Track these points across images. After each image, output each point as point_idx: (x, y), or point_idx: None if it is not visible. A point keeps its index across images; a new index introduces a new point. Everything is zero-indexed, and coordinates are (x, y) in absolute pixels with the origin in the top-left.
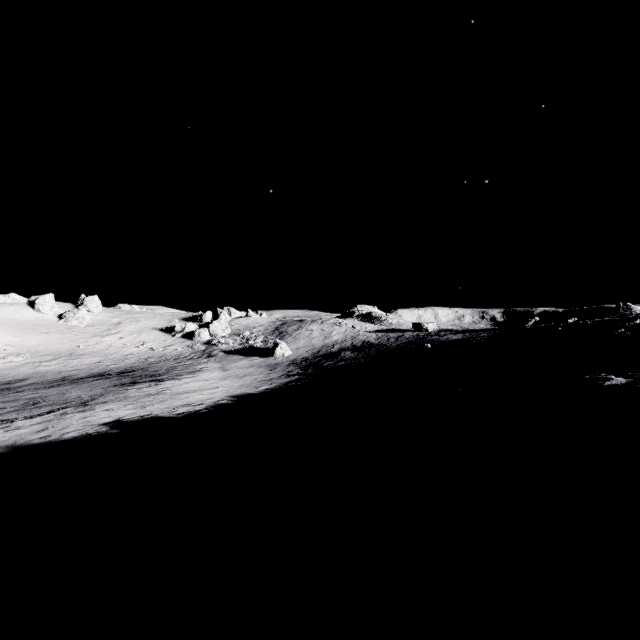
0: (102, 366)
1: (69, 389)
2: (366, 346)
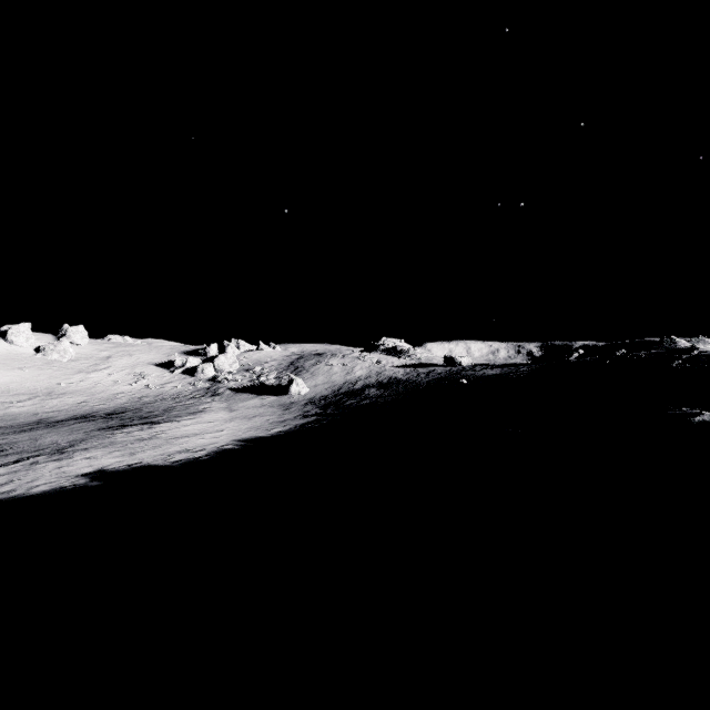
0: (87, 407)
1: (44, 434)
2: (393, 382)
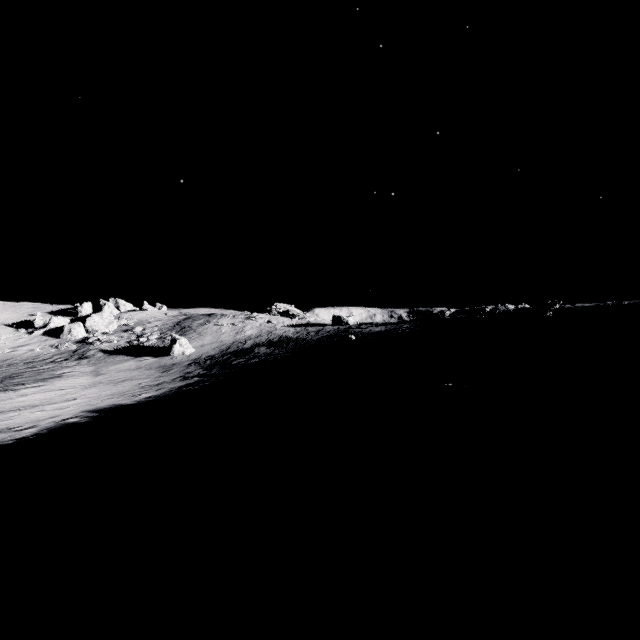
0: None
1: None
2: (284, 341)
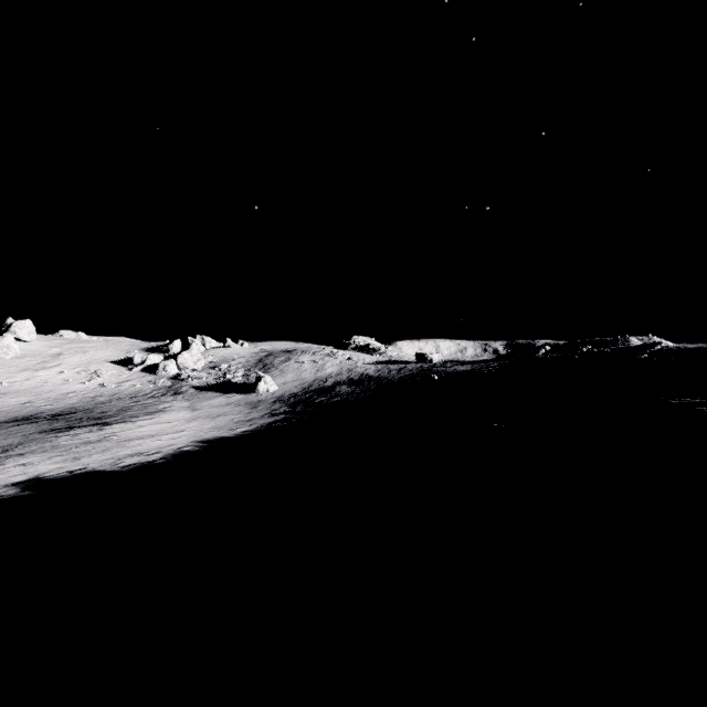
0: (31, 407)
1: None
2: (365, 379)
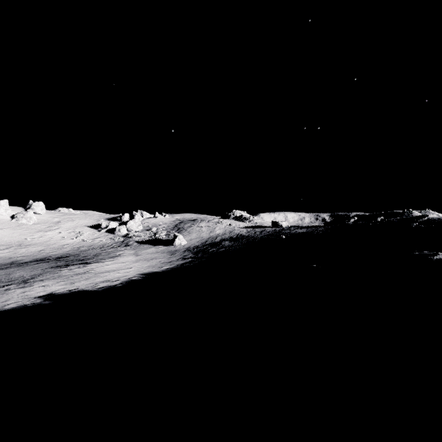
0: (44, 253)
1: (15, 270)
2: (239, 237)
